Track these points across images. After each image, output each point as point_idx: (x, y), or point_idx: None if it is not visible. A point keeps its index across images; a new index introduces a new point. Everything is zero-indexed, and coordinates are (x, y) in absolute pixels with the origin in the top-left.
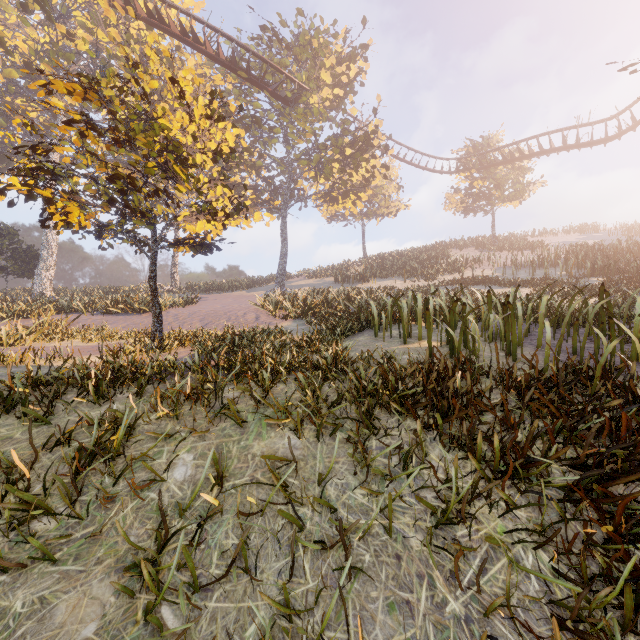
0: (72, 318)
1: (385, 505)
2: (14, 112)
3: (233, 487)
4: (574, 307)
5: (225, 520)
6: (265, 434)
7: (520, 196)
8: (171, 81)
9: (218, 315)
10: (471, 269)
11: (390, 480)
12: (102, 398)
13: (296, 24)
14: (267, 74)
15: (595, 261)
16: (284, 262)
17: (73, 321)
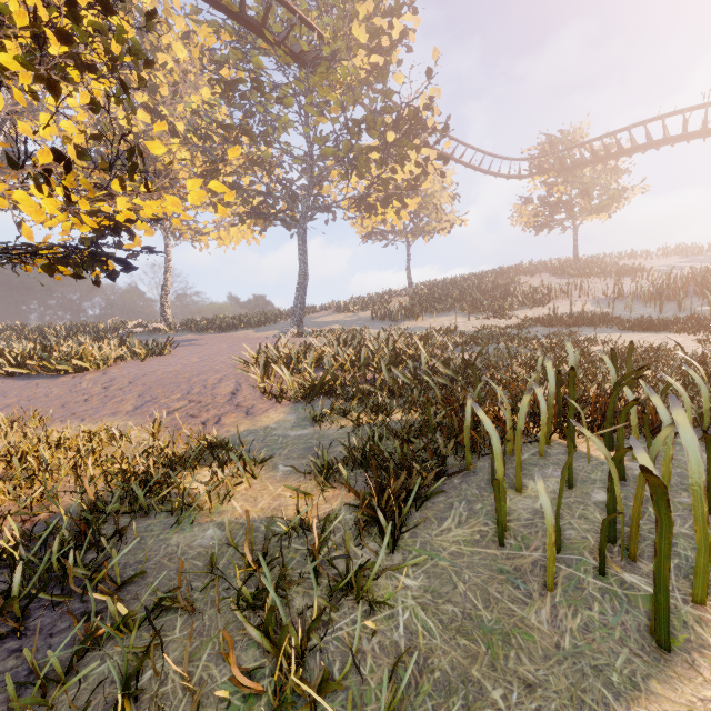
0: None
1: None
2: None
3: None
4: None
5: None
6: None
7: (612, 206)
8: None
9: (176, 382)
10: (557, 301)
11: None
12: None
13: None
14: (275, 24)
15: None
16: (303, 292)
17: None
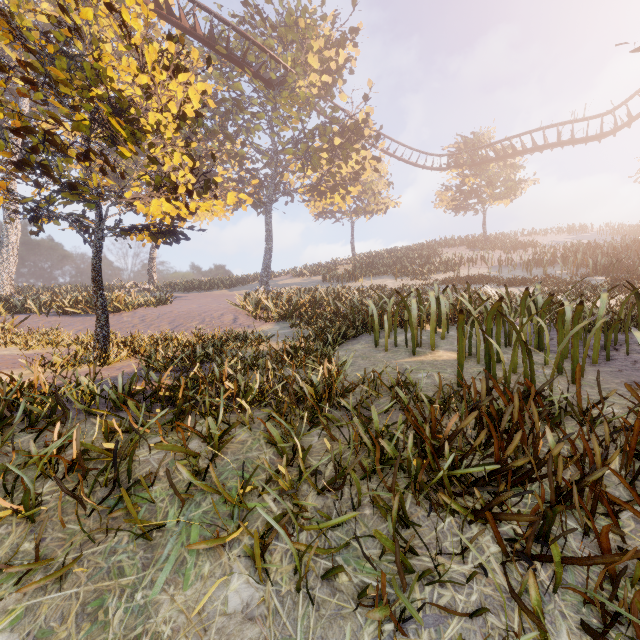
0: (22, 319)
1: None
2: None
3: None
4: None
5: None
6: (191, 567)
7: (512, 194)
8: (108, 7)
9: (191, 316)
10: (464, 268)
11: None
12: None
13: (281, 3)
14: (250, 55)
15: (597, 259)
16: (269, 259)
17: (20, 323)
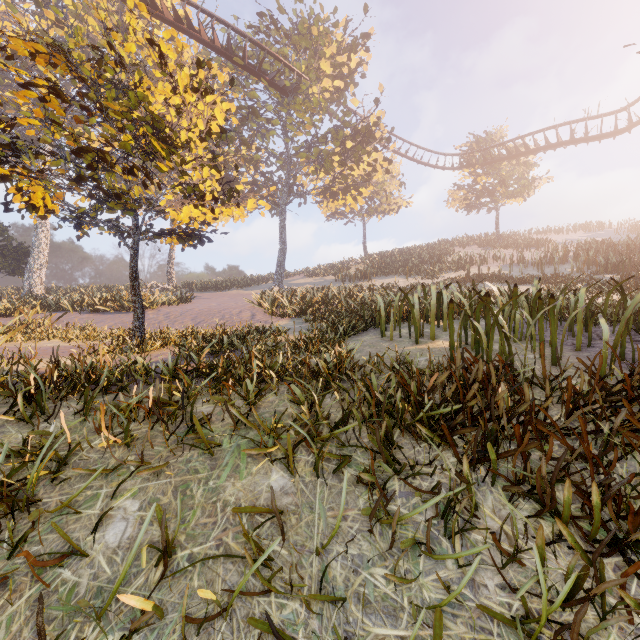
0: (57, 317)
1: (422, 599)
2: (5, 105)
3: (184, 567)
4: (636, 298)
5: (169, 624)
6: (244, 469)
7: (525, 192)
8: (149, 43)
9: (212, 313)
10: (476, 267)
11: (426, 551)
12: (39, 414)
13: (295, 12)
14: (265, 63)
15: (608, 257)
16: (283, 259)
17: (57, 320)
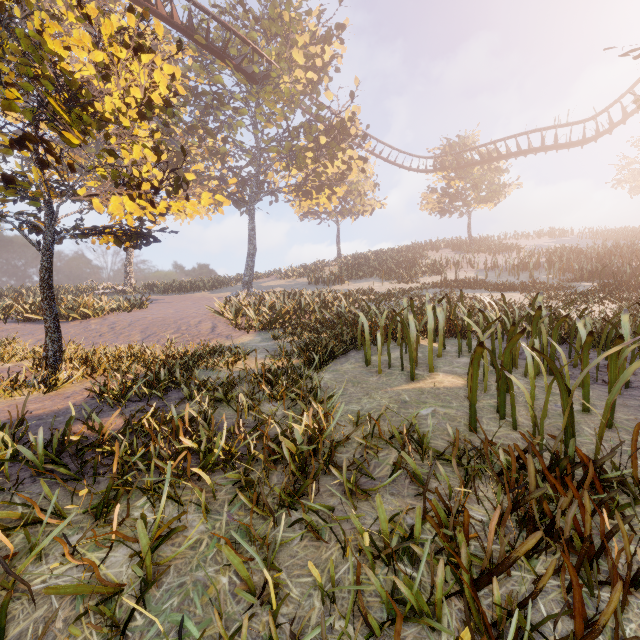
0: None
1: None
2: None
3: None
4: None
5: None
6: None
7: (496, 198)
8: None
9: (166, 324)
10: (451, 271)
11: None
12: None
13: None
14: (231, 47)
15: (583, 264)
16: (252, 261)
17: None
